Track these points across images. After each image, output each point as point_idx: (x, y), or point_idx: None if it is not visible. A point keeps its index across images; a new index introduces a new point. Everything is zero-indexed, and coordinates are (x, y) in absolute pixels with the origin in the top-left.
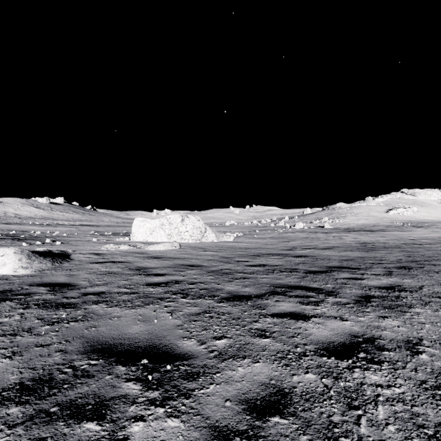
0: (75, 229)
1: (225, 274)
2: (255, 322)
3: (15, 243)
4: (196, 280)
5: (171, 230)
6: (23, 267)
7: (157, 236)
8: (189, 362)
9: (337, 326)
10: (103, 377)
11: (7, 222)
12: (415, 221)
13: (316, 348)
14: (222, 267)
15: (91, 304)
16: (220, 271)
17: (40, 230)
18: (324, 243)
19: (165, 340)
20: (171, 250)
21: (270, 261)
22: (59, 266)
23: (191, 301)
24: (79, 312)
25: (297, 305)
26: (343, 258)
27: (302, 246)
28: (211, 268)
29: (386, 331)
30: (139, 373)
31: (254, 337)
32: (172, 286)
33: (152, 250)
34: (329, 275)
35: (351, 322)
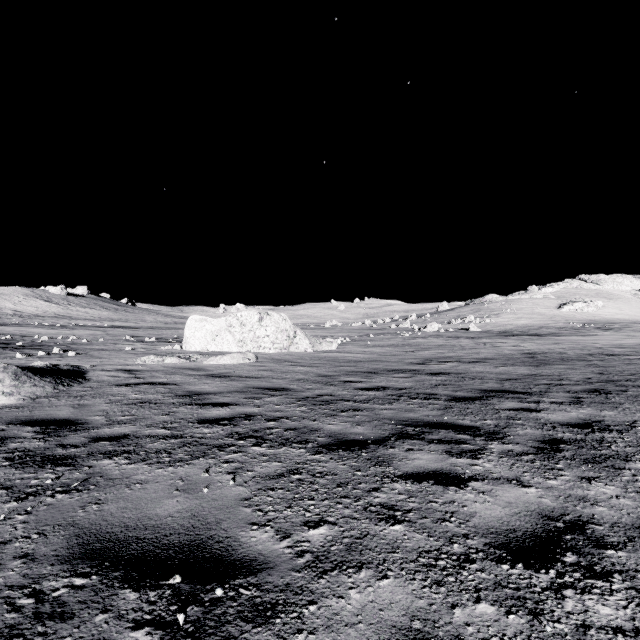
0: (101, 333)
1: (325, 403)
2: (376, 491)
3: (6, 354)
4: (278, 413)
5: (244, 334)
6: (4, 392)
7: (222, 343)
8: (258, 578)
9: (515, 498)
10: (91, 617)
11: (2, 322)
12: (600, 321)
13: (487, 544)
14: (319, 392)
15: (102, 457)
16: (316, 397)
17: (48, 334)
18: (472, 353)
19: (218, 530)
20: (242, 364)
21: (393, 381)
22: (65, 390)
23: (268, 451)
24: (78, 473)
25: (443, 458)
26: (503, 377)
27: (440, 358)
28: (303, 393)
29: (599, 506)
30: (162, 606)
31: (376, 521)
32: (240, 424)
33: (214, 364)
34: (485, 405)
35: (538, 490)
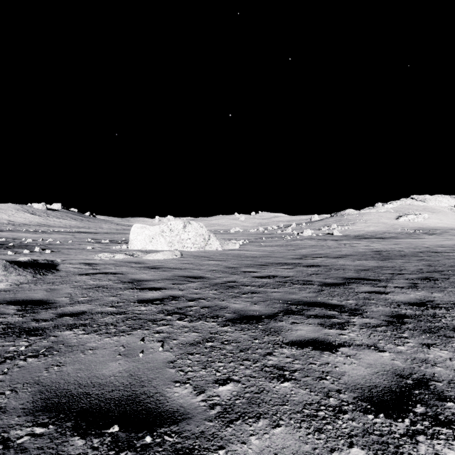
0: (71, 237)
1: (231, 288)
2: (269, 355)
3: (0, 252)
4: (196, 295)
5: (172, 237)
6: None
7: (157, 244)
8: (179, 427)
9: (374, 361)
10: None
11: None
12: (426, 228)
13: (355, 397)
14: (227, 279)
15: (65, 329)
16: (224, 283)
17: (32, 237)
18: (336, 251)
19: (149, 387)
20: (171, 259)
21: (280, 271)
22: (41, 278)
23: (189, 324)
24: (45, 342)
25: (318, 329)
26: (359, 268)
27: (313, 254)
28: (215, 280)
29: (438, 366)
30: (103, 451)
31: (270, 379)
32: (168, 303)
33: (150, 259)
34: (347, 289)
35: (390, 354)
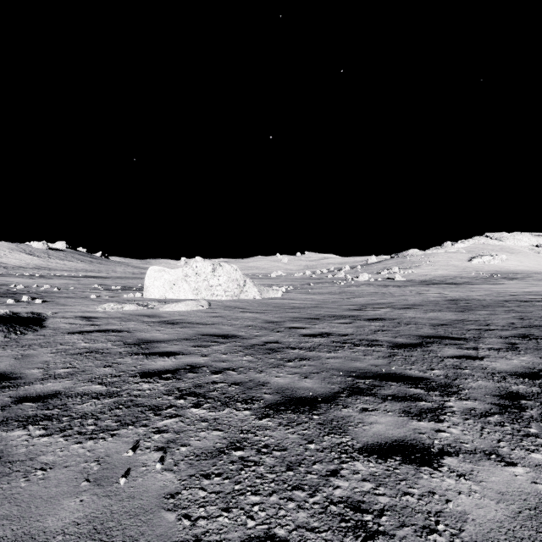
0: (74, 282)
1: (271, 351)
2: (334, 477)
3: None
4: (224, 363)
5: (199, 283)
6: None
7: (179, 291)
8: None
9: (505, 485)
10: None
11: None
12: (505, 272)
13: None
14: (266, 339)
15: (15, 426)
16: (263, 345)
17: (25, 283)
18: (401, 300)
19: None
20: (195, 311)
21: (335, 327)
22: (16, 339)
23: (209, 414)
24: None
25: (403, 421)
26: (434, 322)
27: (374, 304)
28: (251, 340)
29: None
30: None
31: (341, 535)
32: (183, 377)
33: (169, 311)
34: (427, 352)
35: (526, 470)
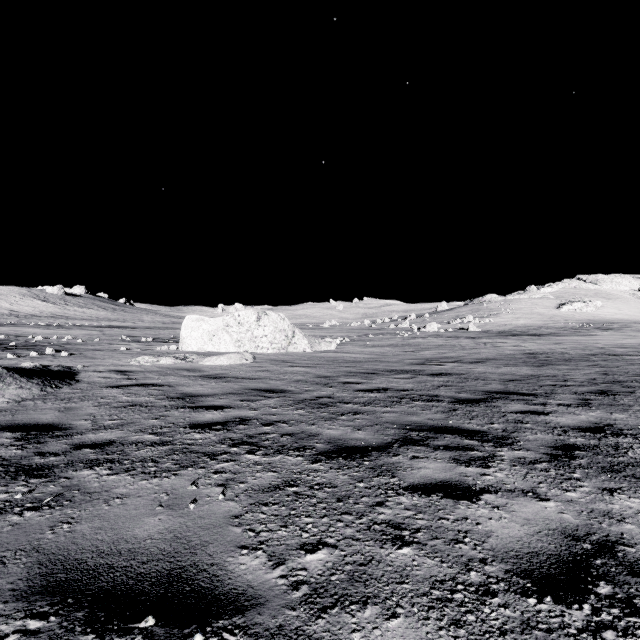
0: (98, 333)
1: (324, 406)
2: (380, 507)
3: None
4: (274, 416)
5: (242, 334)
6: None
7: (219, 343)
8: (246, 618)
9: (533, 514)
10: None
11: None
12: (599, 321)
13: (508, 571)
14: (318, 394)
15: (82, 467)
16: (315, 400)
17: (43, 334)
18: (473, 354)
19: (202, 556)
20: (239, 365)
21: (394, 383)
22: (53, 392)
23: (263, 460)
24: (52, 486)
25: (451, 466)
26: (506, 378)
27: (440, 358)
28: (301, 395)
29: (627, 523)
30: None
31: (381, 543)
32: (234, 429)
33: (210, 365)
34: (491, 407)
35: (557, 504)
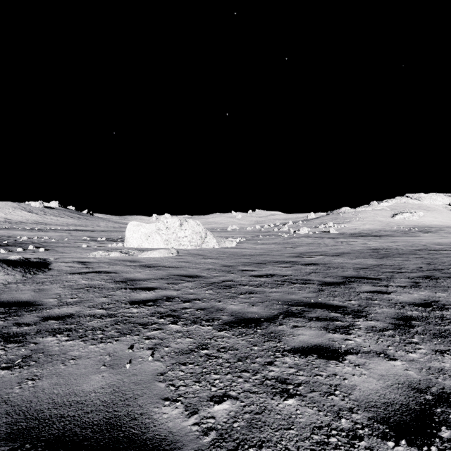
0: (67, 235)
1: (227, 287)
2: (270, 365)
3: None
4: (192, 295)
5: (169, 235)
6: None
7: (153, 242)
8: None
9: (386, 371)
10: None
11: None
12: (421, 226)
13: (370, 418)
14: (223, 278)
15: (47, 335)
16: (221, 283)
17: (28, 235)
18: (333, 249)
19: (134, 407)
20: (167, 257)
21: (278, 270)
22: (31, 278)
23: (182, 328)
24: (23, 350)
25: (322, 333)
26: (358, 266)
27: (310, 252)
28: (211, 279)
29: None
30: None
31: (272, 395)
32: (161, 305)
33: (146, 257)
34: (348, 288)
35: (403, 363)
